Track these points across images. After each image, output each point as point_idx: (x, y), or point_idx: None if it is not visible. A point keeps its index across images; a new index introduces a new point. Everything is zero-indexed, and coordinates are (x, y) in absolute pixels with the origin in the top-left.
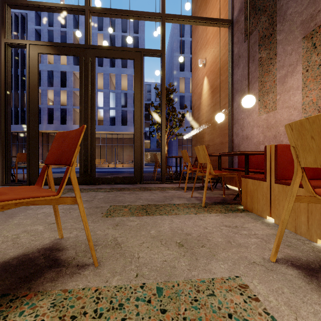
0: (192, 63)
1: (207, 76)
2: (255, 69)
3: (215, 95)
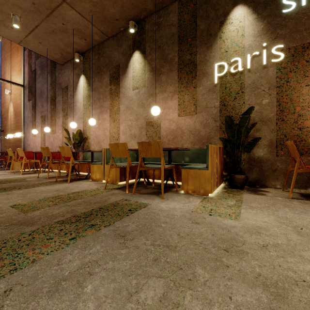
0: (2, 83)
1: (12, 102)
2: (31, 117)
3: (17, 117)
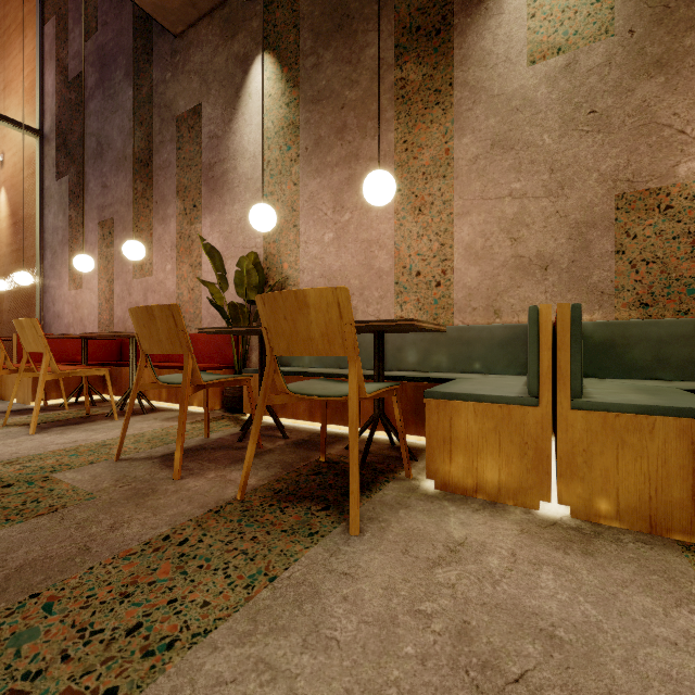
0: None
1: (7, 190)
2: (67, 227)
3: (20, 232)
